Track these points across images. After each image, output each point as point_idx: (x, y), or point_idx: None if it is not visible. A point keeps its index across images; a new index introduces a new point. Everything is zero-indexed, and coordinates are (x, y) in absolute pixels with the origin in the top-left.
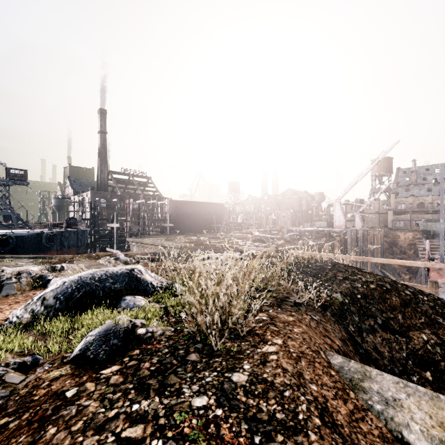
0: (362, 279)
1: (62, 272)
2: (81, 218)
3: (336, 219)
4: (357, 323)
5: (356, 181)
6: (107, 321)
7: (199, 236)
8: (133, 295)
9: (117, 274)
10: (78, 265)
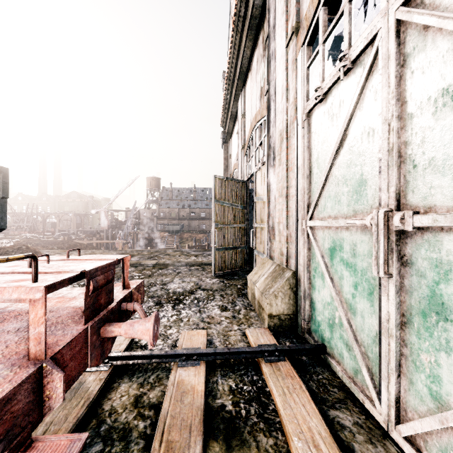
0: (69, 243)
1: None
2: None
3: (102, 222)
4: None
5: (115, 197)
6: None
7: None
8: None
9: None
10: None
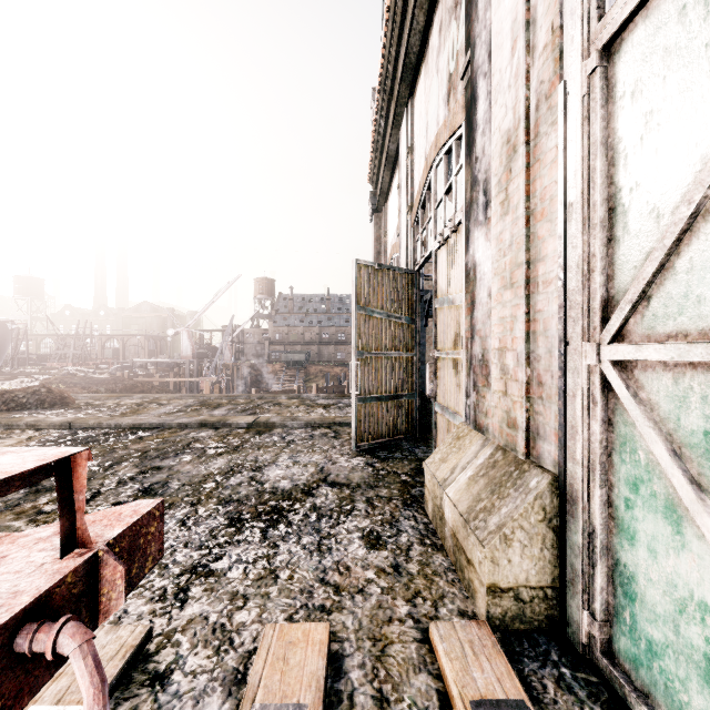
0: (125, 383)
1: None
2: None
3: (184, 349)
4: None
5: (204, 309)
6: None
7: None
8: None
9: None
10: None
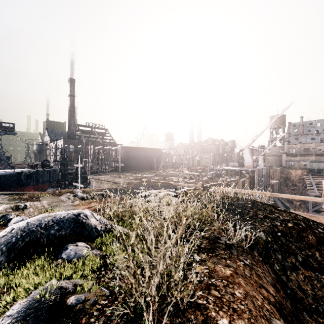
0: (280, 218)
1: (24, 210)
2: (53, 160)
3: (246, 161)
4: (281, 261)
5: (261, 132)
6: (33, 290)
7: (143, 173)
8: (77, 241)
9: (64, 219)
10: (41, 203)
